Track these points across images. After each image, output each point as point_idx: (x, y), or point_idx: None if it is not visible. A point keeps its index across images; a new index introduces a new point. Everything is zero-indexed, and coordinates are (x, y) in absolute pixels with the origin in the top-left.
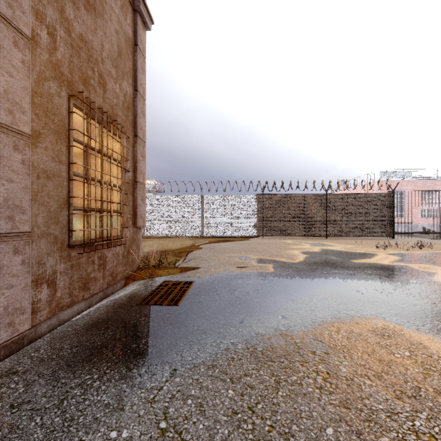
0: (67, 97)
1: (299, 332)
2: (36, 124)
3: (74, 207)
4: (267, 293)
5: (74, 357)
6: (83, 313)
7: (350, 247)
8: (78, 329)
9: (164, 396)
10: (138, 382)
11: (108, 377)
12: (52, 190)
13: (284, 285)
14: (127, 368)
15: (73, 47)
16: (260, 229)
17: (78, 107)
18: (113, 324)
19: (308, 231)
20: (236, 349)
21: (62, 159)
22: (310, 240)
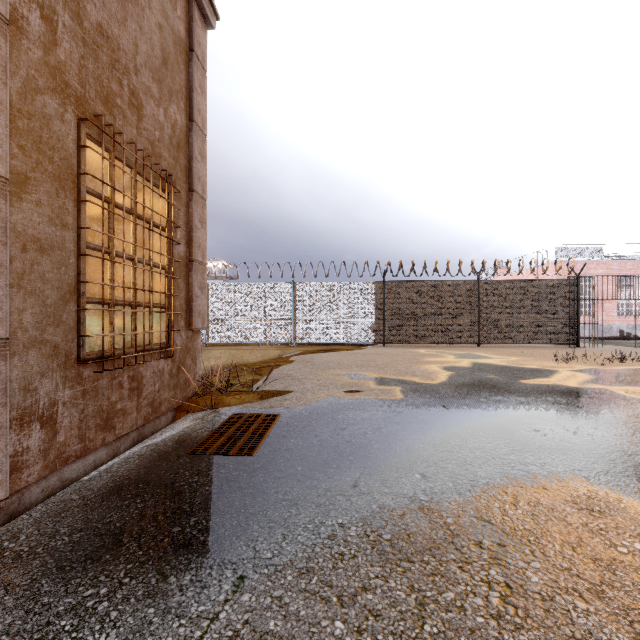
0: (76, 123)
1: (451, 504)
2: (21, 162)
3: (87, 299)
4: (395, 435)
5: (72, 551)
6: (102, 467)
7: (515, 360)
8: (89, 497)
9: (219, 634)
10: (175, 604)
11: (125, 594)
12: (48, 271)
13: (421, 421)
14: (159, 575)
15: (86, 44)
16: (379, 332)
17: (94, 140)
18: (146, 489)
19: (451, 336)
20: (346, 537)
21: (67, 221)
22: (454, 349)
